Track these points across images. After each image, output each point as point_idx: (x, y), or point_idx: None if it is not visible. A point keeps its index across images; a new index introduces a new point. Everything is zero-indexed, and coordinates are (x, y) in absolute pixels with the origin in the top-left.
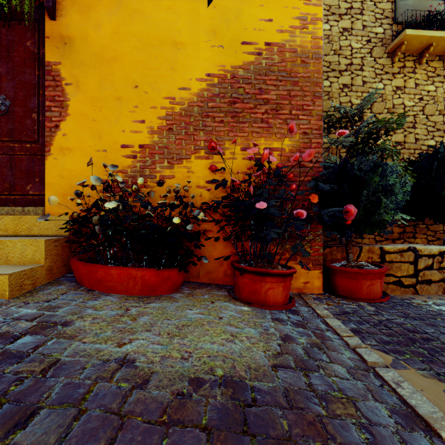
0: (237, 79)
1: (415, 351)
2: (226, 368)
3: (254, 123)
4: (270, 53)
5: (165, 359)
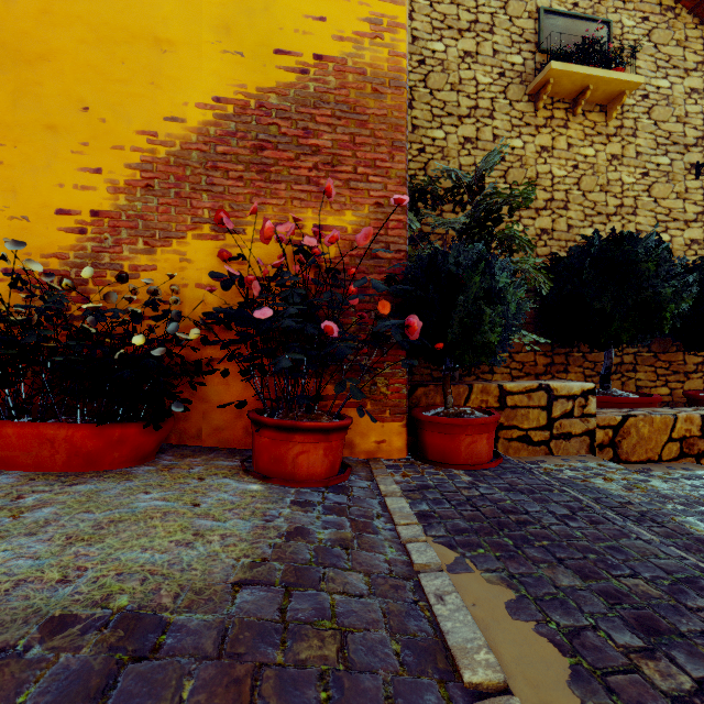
0: (267, 110)
1: (496, 542)
2: (139, 594)
3: (295, 184)
4: (322, 72)
5: (22, 584)
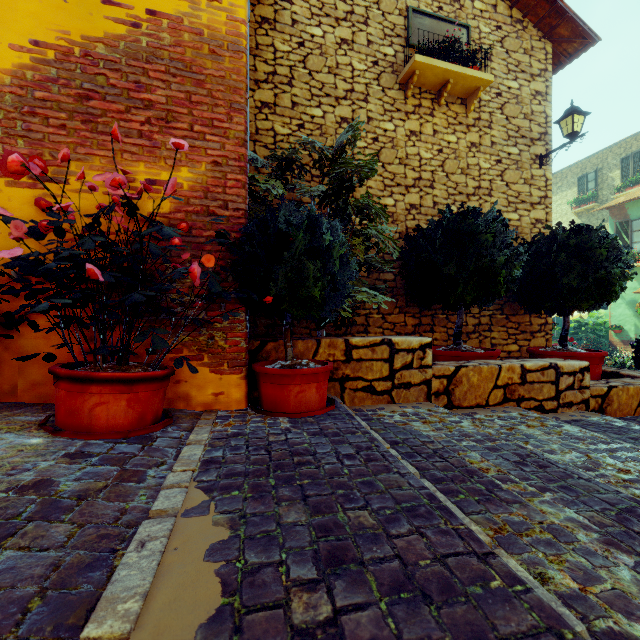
0: (93, 60)
1: (259, 484)
2: None
3: (125, 137)
4: (155, 27)
5: None
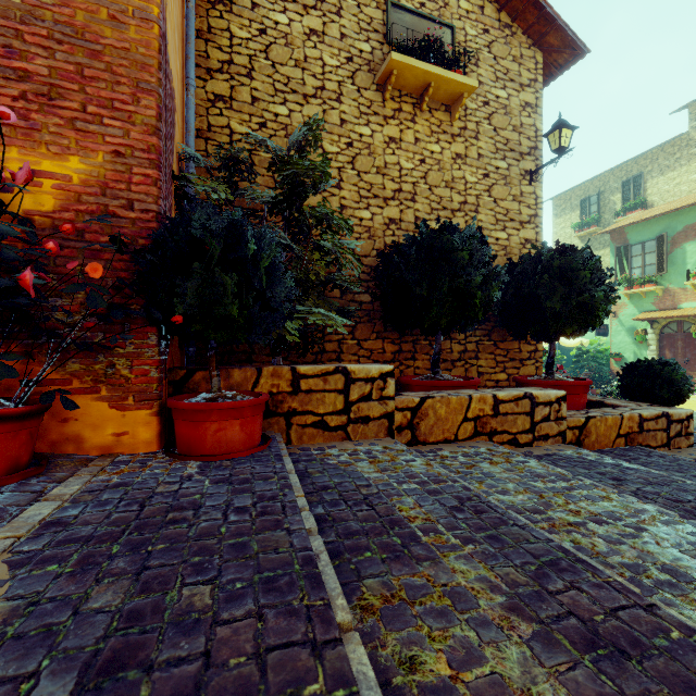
0: None
1: (95, 552)
2: None
3: None
4: None
5: None
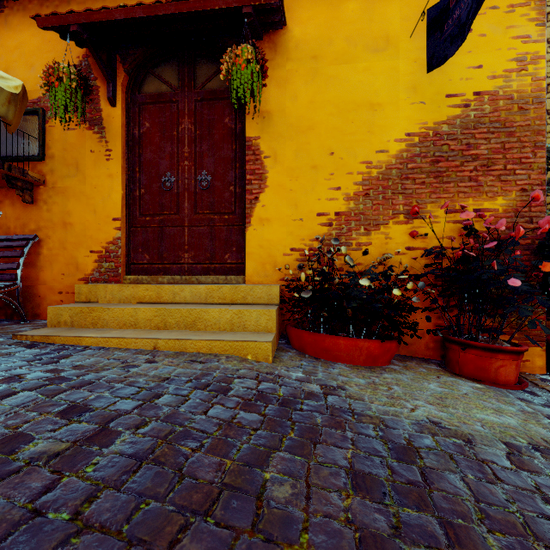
0: (440, 136)
1: None
2: (525, 438)
3: (460, 182)
4: (479, 103)
5: (463, 424)
